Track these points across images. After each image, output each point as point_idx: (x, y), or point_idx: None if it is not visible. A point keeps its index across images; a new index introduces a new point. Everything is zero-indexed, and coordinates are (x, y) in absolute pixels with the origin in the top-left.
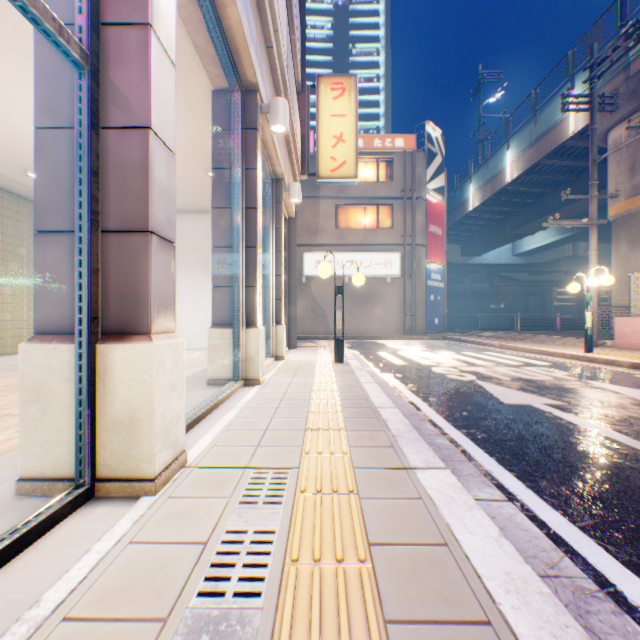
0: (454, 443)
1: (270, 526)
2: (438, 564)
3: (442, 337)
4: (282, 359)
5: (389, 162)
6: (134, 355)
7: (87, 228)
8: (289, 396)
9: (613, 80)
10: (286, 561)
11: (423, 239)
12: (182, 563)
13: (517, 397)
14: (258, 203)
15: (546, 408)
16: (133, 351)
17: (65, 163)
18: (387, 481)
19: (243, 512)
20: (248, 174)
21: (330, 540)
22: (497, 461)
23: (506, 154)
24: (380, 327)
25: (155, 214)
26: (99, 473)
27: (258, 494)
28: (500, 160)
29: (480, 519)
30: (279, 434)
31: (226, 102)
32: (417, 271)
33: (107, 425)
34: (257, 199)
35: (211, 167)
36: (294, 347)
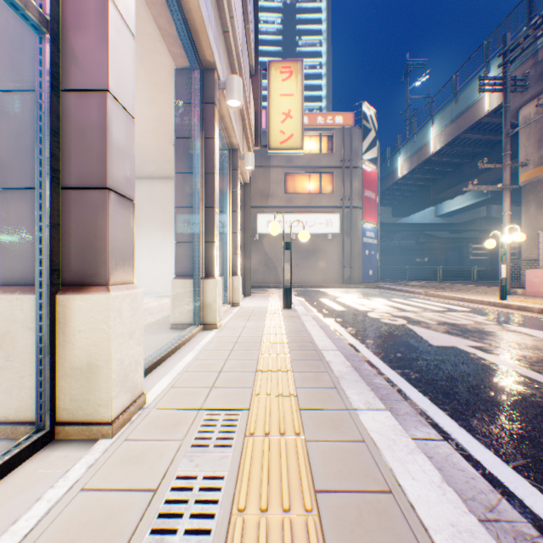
0: (390, 383)
1: (219, 471)
2: (384, 514)
3: (375, 286)
4: (238, 305)
5: (330, 136)
6: (92, 305)
7: (47, 185)
8: (242, 339)
9: (523, 65)
10: (233, 511)
11: (359, 202)
12: (130, 513)
13: (444, 339)
14: (216, 168)
15: (470, 350)
16: (91, 301)
17: (27, 124)
18: (331, 423)
19: (194, 456)
20: (207, 143)
21: (277, 487)
22: (430, 400)
23: (430, 129)
24: (322, 277)
25: (113, 172)
26: (59, 417)
27: (209, 437)
28: (425, 135)
29: (422, 463)
30: (232, 376)
31: (187, 79)
32: (354, 230)
33: (67, 371)
34: (215, 165)
35: (176, 138)
36: (248, 295)
